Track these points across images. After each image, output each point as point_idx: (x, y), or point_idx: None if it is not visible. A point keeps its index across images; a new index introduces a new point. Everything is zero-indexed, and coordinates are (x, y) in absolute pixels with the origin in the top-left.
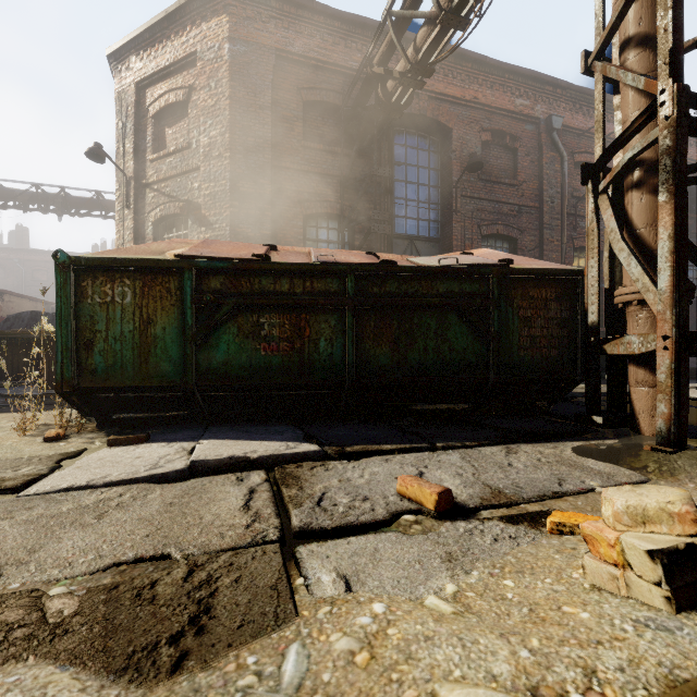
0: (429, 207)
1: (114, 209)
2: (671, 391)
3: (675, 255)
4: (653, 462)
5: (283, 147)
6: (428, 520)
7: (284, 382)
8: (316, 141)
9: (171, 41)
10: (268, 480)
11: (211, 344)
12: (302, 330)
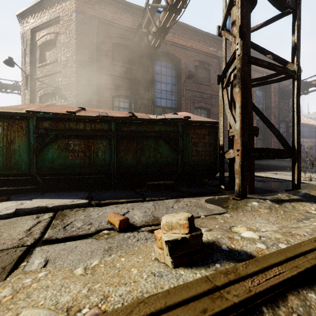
0: (172, 94)
1: None
2: (240, 173)
3: (241, 114)
4: (231, 204)
5: (102, 63)
6: (115, 232)
7: (81, 171)
8: (118, 61)
9: (48, 10)
10: (51, 217)
11: (44, 153)
12: (90, 147)
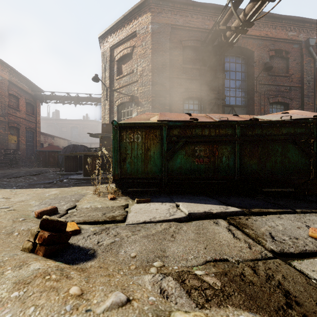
0: (241, 90)
1: (96, 101)
2: None
3: None
4: None
5: (174, 68)
6: None
7: (206, 177)
8: (188, 64)
9: (125, 28)
10: (230, 224)
11: (173, 159)
12: (214, 152)
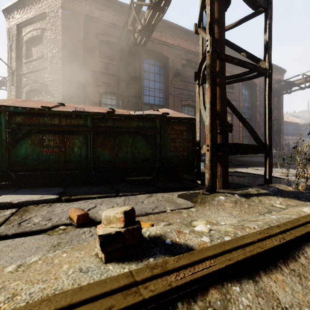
0: (159, 91)
1: None
2: (209, 168)
3: (211, 110)
4: (200, 198)
5: (89, 60)
6: (72, 228)
7: (56, 167)
8: (106, 58)
9: (34, 6)
10: (13, 213)
11: (17, 149)
12: (65, 142)
